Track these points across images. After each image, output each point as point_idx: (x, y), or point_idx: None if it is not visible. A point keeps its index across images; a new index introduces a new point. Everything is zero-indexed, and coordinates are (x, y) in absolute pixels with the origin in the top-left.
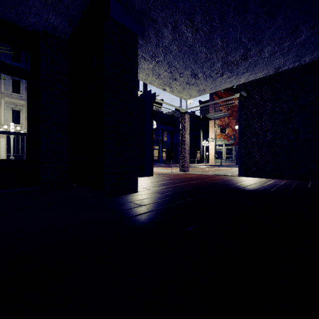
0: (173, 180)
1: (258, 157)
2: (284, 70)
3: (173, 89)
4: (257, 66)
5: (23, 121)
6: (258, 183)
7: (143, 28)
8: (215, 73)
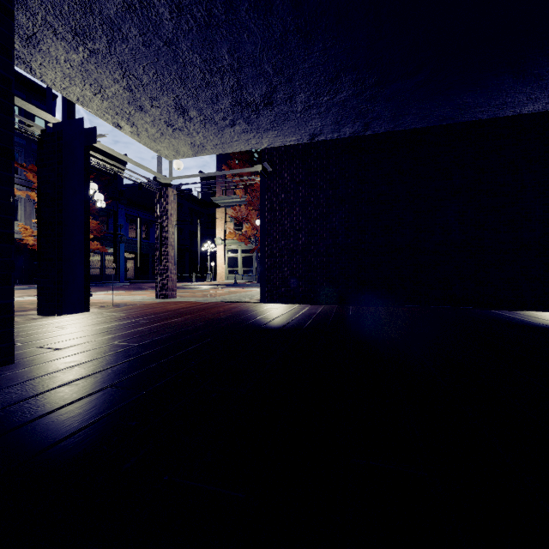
0: (134, 319)
1: (288, 271)
2: (321, 142)
3: (138, 131)
4: (287, 124)
5: None
6: (288, 314)
7: None
8: (221, 117)
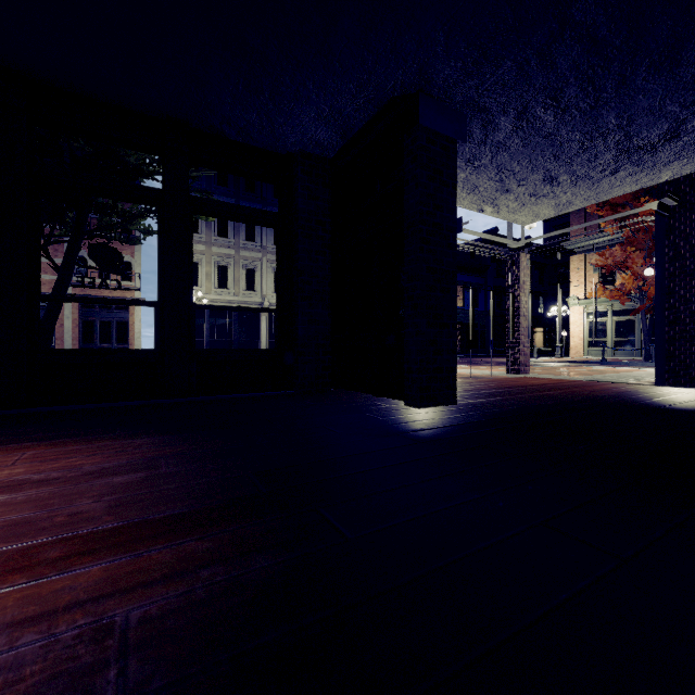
0: (506, 389)
1: None
2: None
3: (499, 209)
4: None
5: (202, 280)
6: None
7: (465, 126)
8: (599, 171)
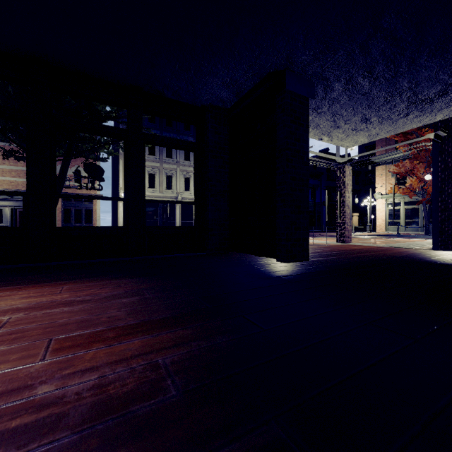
0: (337, 251)
1: None
2: None
3: (332, 138)
4: None
5: None
6: None
7: (314, 89)
8: (396, 114)
